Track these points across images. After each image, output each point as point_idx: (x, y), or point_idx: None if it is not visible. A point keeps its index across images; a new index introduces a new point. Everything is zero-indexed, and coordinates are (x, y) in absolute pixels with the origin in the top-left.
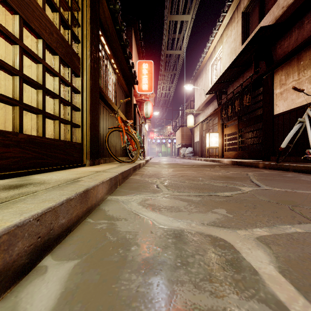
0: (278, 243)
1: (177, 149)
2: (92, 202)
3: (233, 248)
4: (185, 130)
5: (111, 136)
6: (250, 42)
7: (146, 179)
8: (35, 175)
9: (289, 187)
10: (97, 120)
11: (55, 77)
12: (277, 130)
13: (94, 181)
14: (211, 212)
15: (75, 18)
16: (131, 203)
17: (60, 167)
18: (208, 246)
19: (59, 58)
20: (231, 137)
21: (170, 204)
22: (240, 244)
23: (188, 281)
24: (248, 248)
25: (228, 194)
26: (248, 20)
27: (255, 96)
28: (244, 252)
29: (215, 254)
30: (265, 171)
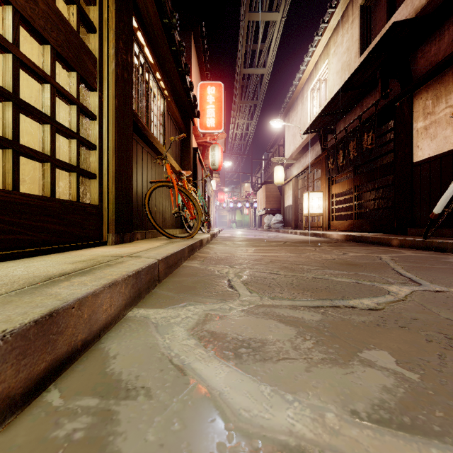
0: None
1: (258, 217)
2: (75, 338)
3: None
4: (271, 189)
5: (155, 196)
6: (376, 47)
7: (211, 267)
8: None
9: None
10: (129, 168)
11: (44, 83)
12: (419, 186)
13: (92, 282)
14: (360, 363)
15: None
16: (174, 330)
17: (51, 248)
18: None
19: (52, 49)
20: (341, 199)
21: (259, 334)
22: None
23: None
24: None
25: (371, 304)
26: (369, 18)
27: (382, 134)
28: None
29: None
30: (405, 252)
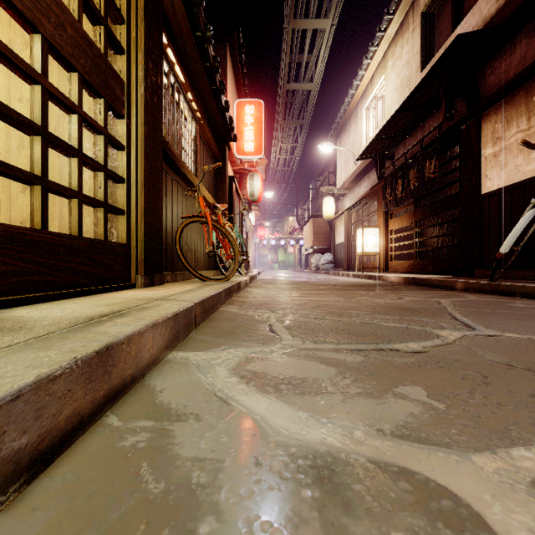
0: None
1: (305, 256)
2: (125, 372)
3: (483, 525)
4: (319, 224)
5: (186, 233)
6: (439, 63)
7: (251, 312)
8: (20, 308)
9: (534, 330)
10: (159, 202)
11: (72, 113)
12: (488, 222)
13: (135, 322)
14: (393, 395)
15: (114, 4)
16: (216, 369)
17: (79, 290)
18: (412, 517)
19: (80, 77)
20: (401, 236)
21: (300, 373)
22: (498, 508)
23: None
24: (526, 525)
25: (416, 347)
26: (432, 27)
27: (447, 161)
28: None
29: None
30: (469, 296)
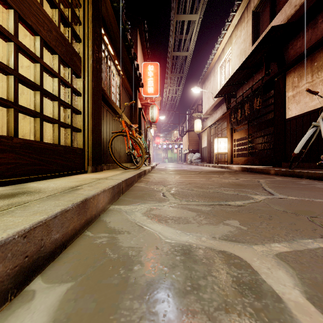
0: (301, 261)
1: (184, 155)
2: (92, 213)
3: (250, 267)
4: (192, 135)
5: (114, 141)
6: (261, 42)
7: (152, 186)
8: (32, 183)
9: (305, 195)
10: (100, 124)
11: (54, 77)
12: (289, 135)
13: (94, 189)
14: (223, 224)
15: (76, 15)
16: (135, 213)
17: (59, 174)
18: (221, 264)
19: (58, 57)
20: (240, 142)
21: (178, 215)
22: (258, 262)
23: (201, 310)
24: (267, 267)
25: (240, 203)
26: (258, 20)
27: (266, 99)
28: (263, 272)
29: (230, 275)
30: (277, 178)
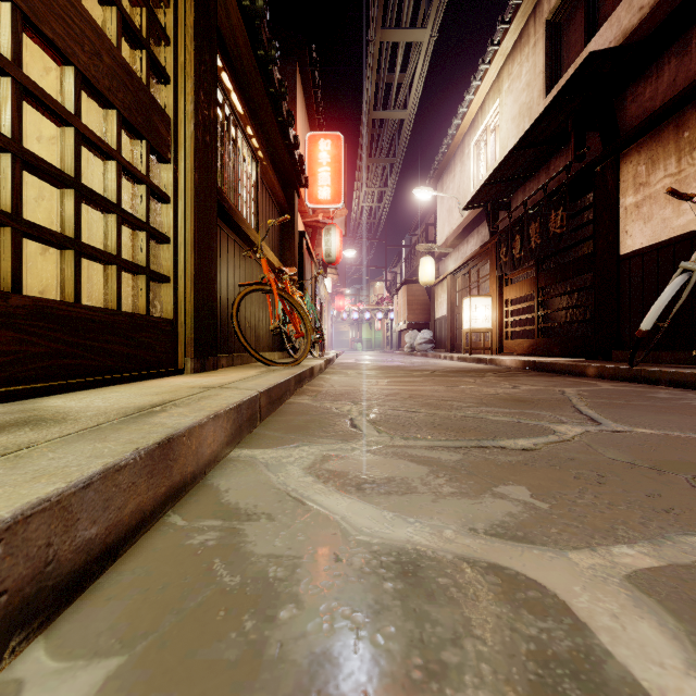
0: (693, 596)
1: (396, 334)
2: (186, 469)
3: (567, 612)
4: (415, 292)
5: (245, 305)
6: (567, 87)
7: (327, 404)
8: (53, 398)
9: (672, 425)
10: (212, 266)
11: (108, 160)
12: (628, 290)
13: (193, 413)
14: (492, 495)
15: (158, 23)
16: (288, 468)
17: (118, 376)
18: (496, 605)
19: (118, 115)
20: (519, 307)
21: (386, 473)
22: (585, 598)
23: None
24: (610, 612)
25: (526, 444)
26: (559, 40)
27: (577, 213)
28: (602, 628)
29: (519, 635)
30: (602, 384)
